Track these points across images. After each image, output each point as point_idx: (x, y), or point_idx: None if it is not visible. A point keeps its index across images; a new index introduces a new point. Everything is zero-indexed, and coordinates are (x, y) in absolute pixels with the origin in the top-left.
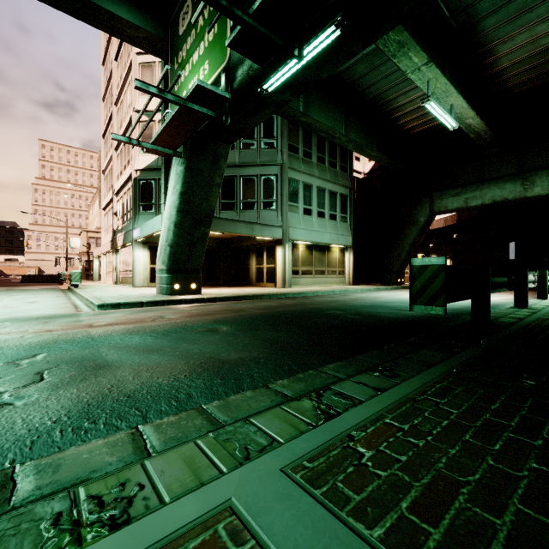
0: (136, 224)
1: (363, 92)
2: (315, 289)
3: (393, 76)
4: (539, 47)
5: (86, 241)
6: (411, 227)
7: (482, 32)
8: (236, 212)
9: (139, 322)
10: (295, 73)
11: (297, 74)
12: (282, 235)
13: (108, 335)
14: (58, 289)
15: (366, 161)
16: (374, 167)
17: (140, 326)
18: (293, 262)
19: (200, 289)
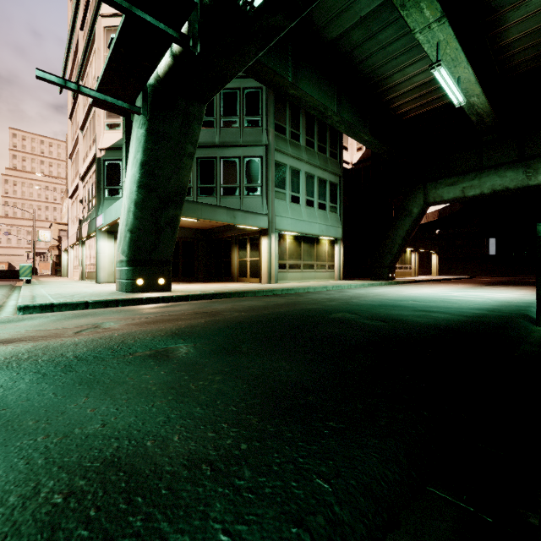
0: (101, 210)
1: (357, 66)
2: (305, 285)
3: (391, 48)
4: None
5: (56, 234)
6: (403, 219)
7: None
8: (216, 198)
9: (49, 338)
10: None
11: None
12: (268, 224)
13: None
14: (9, 285)
15: (354, 151)
16: (362, 157)
17: (43, 346)
18: (280, 255)
19: (170, 285)
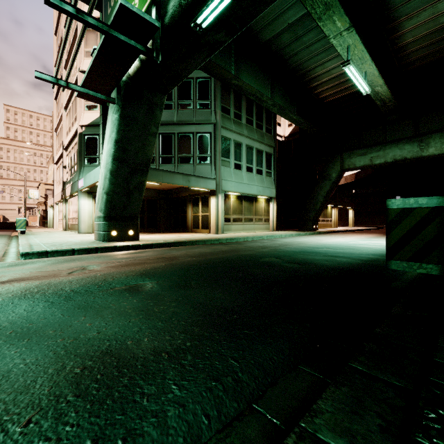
0: (81, 175)
1: (286, 61)
2: (245, 235)
3: (313, 47)
4: (439, 25)
5: (43, 192)
6: (325, 182)
7: (393, 7)
8: (174, 165)
9: (50, 277)
10: (231, 4)
11: (233, 5)
12: (216, 186)
13: None
14: (6, 235)
15: (286, 127)
16: (292, 132)
17: (46, 283)
18: (225, 211)
19: (137, 235)
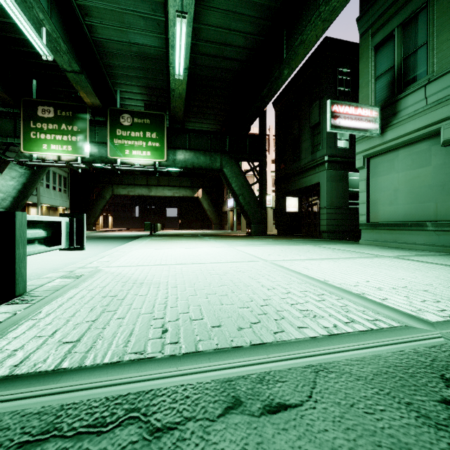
0: None
1: None
2: None
3: None
4: None
5: None
6: (102, 200)
7: None
8: None
9: None
10: None
11: None
12: (37, 200)
13: None
14: None
15: None
16: None
17: None
18: None
19: None
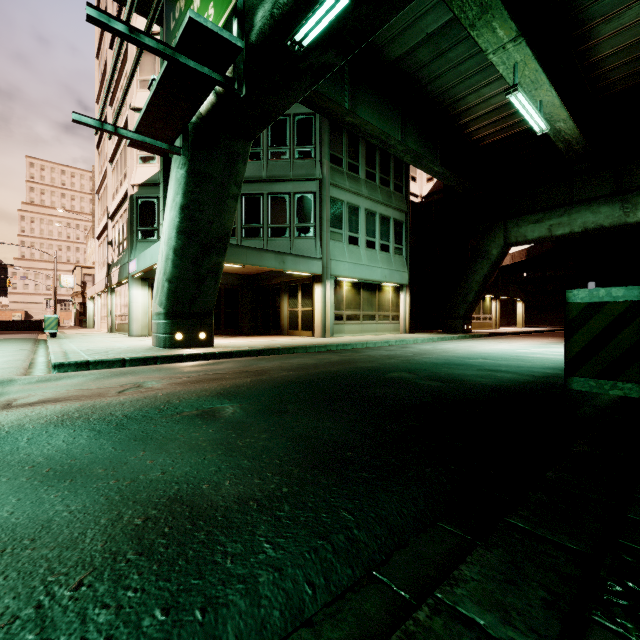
0: (133, 255)
1: (424, 88)
2: (364, 339)
3: (463, 66)
4: None
5: (80, 279)
6: (481, 262)
7: (582, 5)
8: (262, 240)
9: (94, 397)
10: (344, 12)
11: (346, 14)
12: (322, 270)
13: (15, 429)
14: (31, 339)
15: (424, 182)
16: (433, 189)
17: (90, 405)
18: (336, 305)
19: (211, 340)
